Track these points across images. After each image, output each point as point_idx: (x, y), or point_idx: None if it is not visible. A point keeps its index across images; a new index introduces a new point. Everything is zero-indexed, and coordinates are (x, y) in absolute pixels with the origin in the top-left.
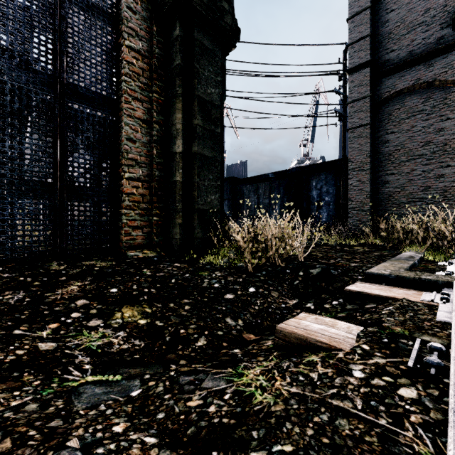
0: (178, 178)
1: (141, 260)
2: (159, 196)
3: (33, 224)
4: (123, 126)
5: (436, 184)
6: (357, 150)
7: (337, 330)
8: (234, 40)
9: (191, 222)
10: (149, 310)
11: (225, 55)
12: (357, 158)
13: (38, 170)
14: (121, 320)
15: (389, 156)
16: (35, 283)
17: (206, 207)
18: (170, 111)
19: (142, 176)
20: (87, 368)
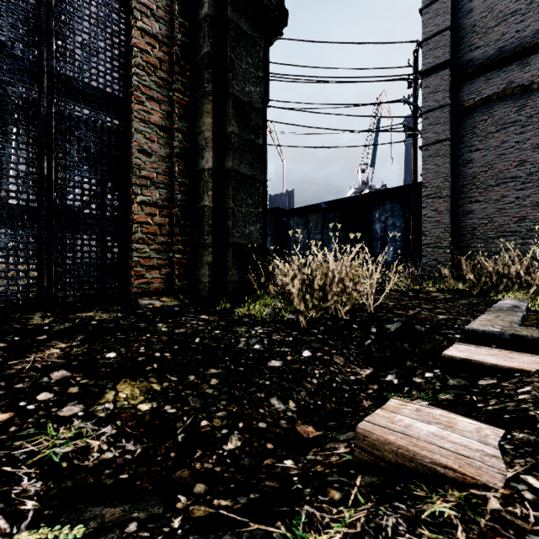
0: (206, 203)
1: (156, 311)
2: (182, 227)
3: (9, 262)
4: (134, 133)
5: (533, 214)
6: (432, 172)
7: (462, 437)
8: (280, 25)
9: (224, 261)
10: (158, 386)
11: (269, 44)
12: (433, 183)
13: (17, 189)
14: (113, 404)
15: (473, 180)
16: (0, 344)
17: (244, 241)
18: (197, 116)
19: (160, 200)
20: (26, 509)
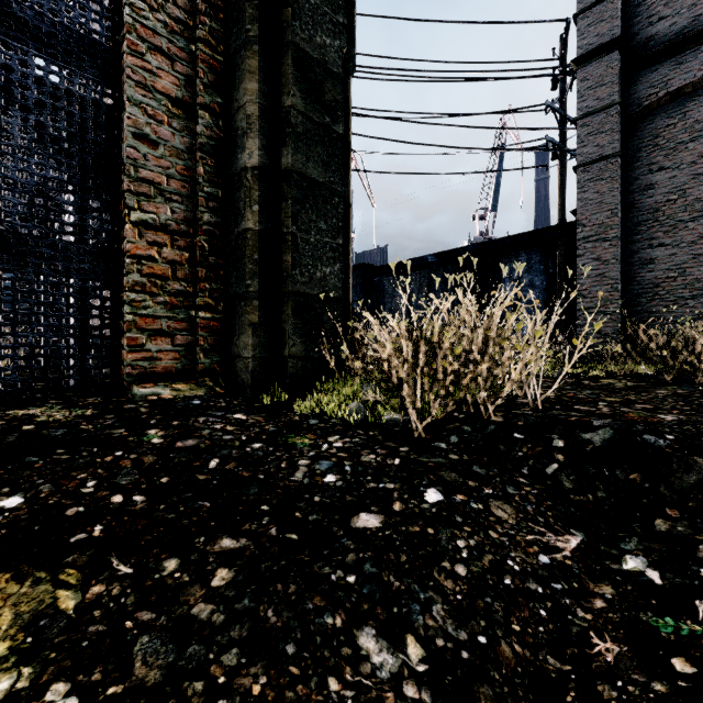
0: (249, 224)
1: (160, 405)
2: (212, 267)
3: None
4: (125, 104)
5: None
6: (593, 203)
7: None
8: None
9: (279, 322)
10: (71, 599)
11: None
12: (594, 219)
13: None
14: None
15: (655, 213)
16: None
17: (313, 291)
18: (235, 81)
19: (173, 222)
20: None
